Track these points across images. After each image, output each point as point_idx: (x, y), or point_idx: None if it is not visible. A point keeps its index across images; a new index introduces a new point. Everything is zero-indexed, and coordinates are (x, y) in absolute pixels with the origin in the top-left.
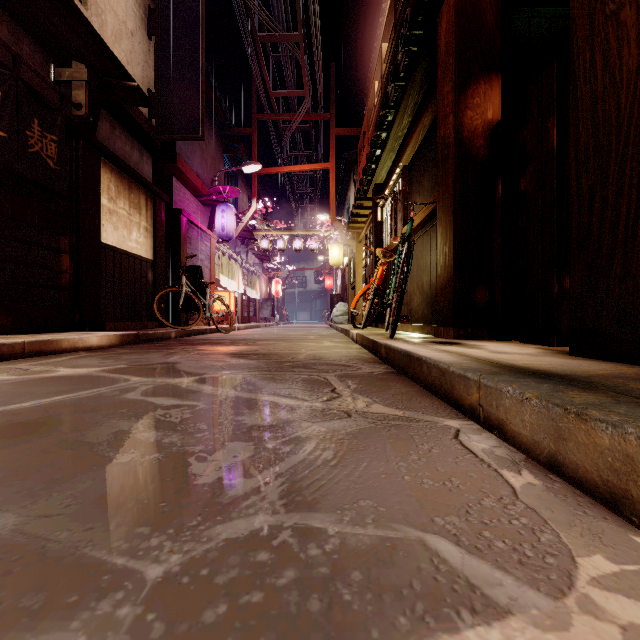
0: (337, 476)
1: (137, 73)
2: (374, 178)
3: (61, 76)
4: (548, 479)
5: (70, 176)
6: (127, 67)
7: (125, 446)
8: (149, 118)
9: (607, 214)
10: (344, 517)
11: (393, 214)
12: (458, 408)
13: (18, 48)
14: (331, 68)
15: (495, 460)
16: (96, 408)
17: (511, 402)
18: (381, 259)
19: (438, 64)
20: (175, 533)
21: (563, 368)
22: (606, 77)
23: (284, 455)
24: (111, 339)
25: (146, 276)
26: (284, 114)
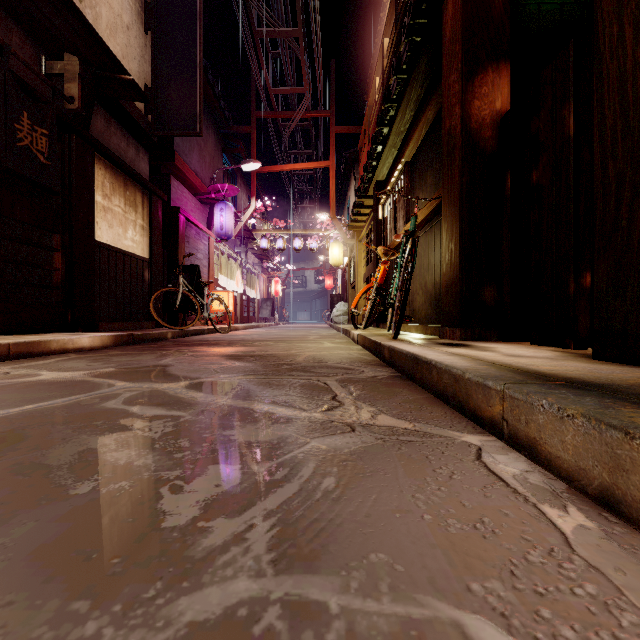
0: (340, 515)
1: (133, 68)
2: (375, 175)
3: (53, 69)
4: (603, 520)
5: (62, 172)
6: (123, 61)
7: (88, 470)
8: (145, 114)
9: (639, 203)
10: (351, 583)
11: (395, 212)
12: (475, 420)
13: (7, 39)
14: (331, 65)
15: (531, 491)
16: (68, 420)
17: (546, 418)
18: (383, 257)
19: (443, 53)
20: (122, 612)
21: (595, 375)
22: (637, 51)
23: (276, 483)
24: (104, 340)
25: (142, 275)
26: (284, 112)
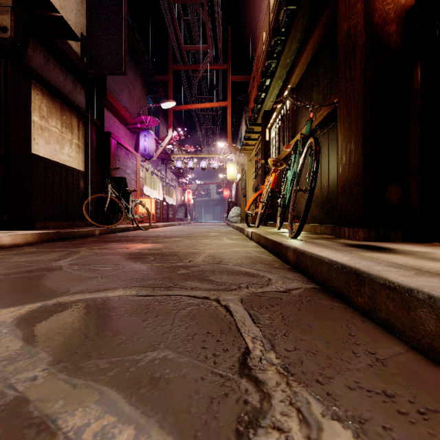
0: None
1: (70, 18)
2: (263, 105)
3: None
4: None
5: None
6: (60, 11)
7: None
8: (81, 56)
9: None
10: None
11: (280, 132)
12: None
13: None
14: (228, 30)
15: None
16: None
17: None
18: (272, 167)
19: None
20: None
21: None
22: None
23: None
24: (27, 237)
25: (78, 184)
26: (193, 65)
